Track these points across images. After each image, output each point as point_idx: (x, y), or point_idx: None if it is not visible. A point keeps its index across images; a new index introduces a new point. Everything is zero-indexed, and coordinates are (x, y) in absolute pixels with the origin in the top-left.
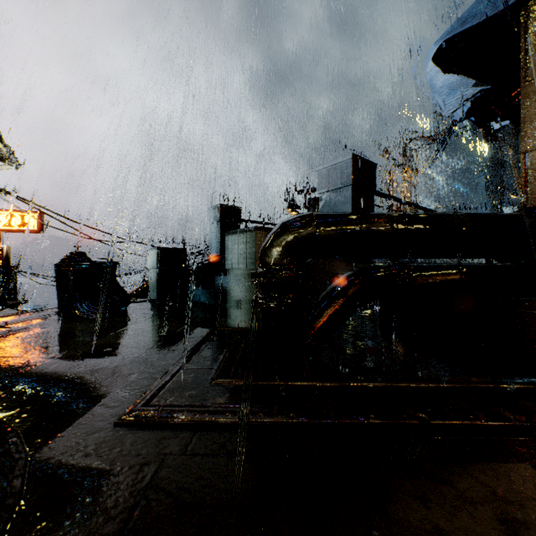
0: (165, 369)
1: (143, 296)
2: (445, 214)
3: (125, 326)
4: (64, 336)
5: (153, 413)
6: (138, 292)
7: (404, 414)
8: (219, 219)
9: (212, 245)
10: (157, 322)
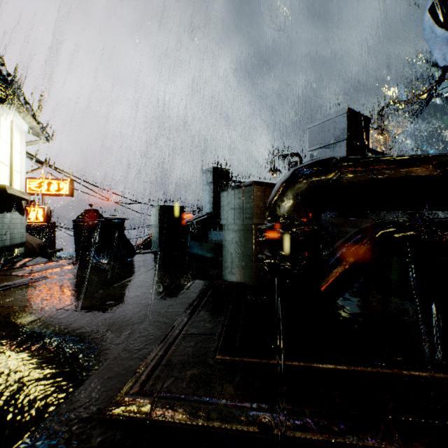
0: (163, 331)
1: (148, 247)
2: None
3: (129, 276)
4: (75, 285)
5: (147, 406)
6: (144, 244)
7: None
8: (211, 180)
9: (205, 204)
10: (158, 274)
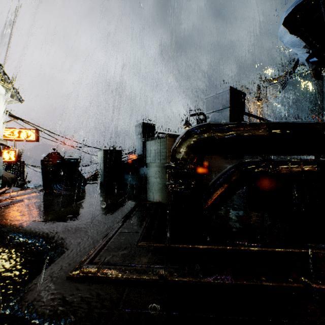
0: (106, 232)
1: (96, 179)
2: (309, 122)
3: (82, 199)
4: (44, 205)
5: (95, 270)
6: (93, 177)
7: (290, 277)
8: (141, 131)
9: (137, 148)
10: (103, 197)
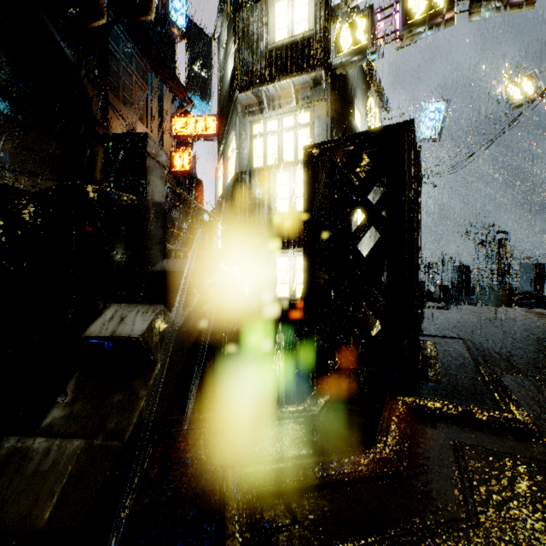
0: None
1: None
2: None
3: None
4: None
5: None
6: None
7: None
8: (459, 271)
9: (454, 282)
10: None
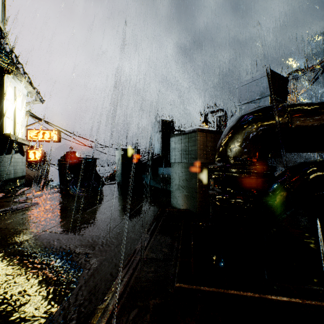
0: (127, 254)
1: (113, 179)
2: None
3: (99, 203)
4: (58, 210)
5: None
6: (111, 177)
7: None
8: (160, 129)
9: (156, 147)
10: (121, 201)
